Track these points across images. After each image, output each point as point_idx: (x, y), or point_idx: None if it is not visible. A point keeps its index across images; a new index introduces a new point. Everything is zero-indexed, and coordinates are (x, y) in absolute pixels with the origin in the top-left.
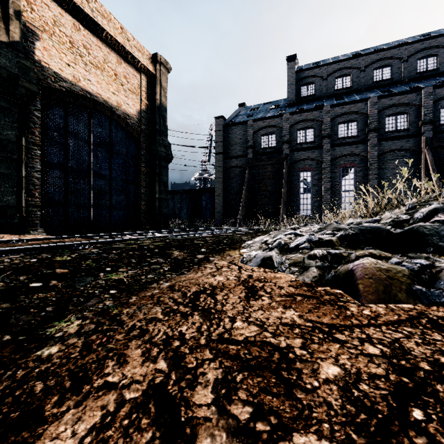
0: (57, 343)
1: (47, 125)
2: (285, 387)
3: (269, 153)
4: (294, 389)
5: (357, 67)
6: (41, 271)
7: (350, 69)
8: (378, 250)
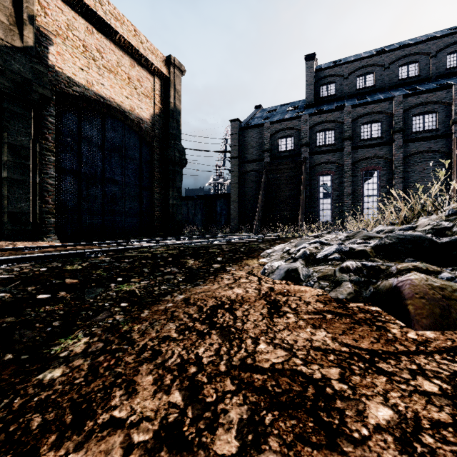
0: (61, 365)
1: (61, 131)
2: (326, 435)
3: (287, 157)
4: (338, 438)
5: (381, 64)
6: (50, 281)
7: (373, 66)
8: (422, 262)
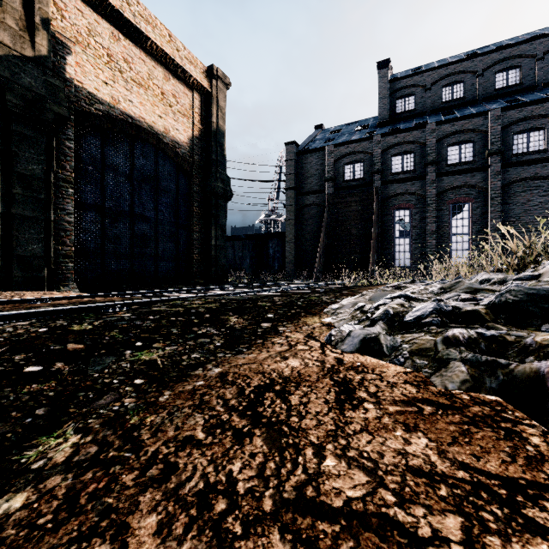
0: (28, 486)
1: (80, 158)
2: None
3: (354, 187)
4: None
5: (472, 71)
6: (48, 347)
7: (463, 73)
8: None
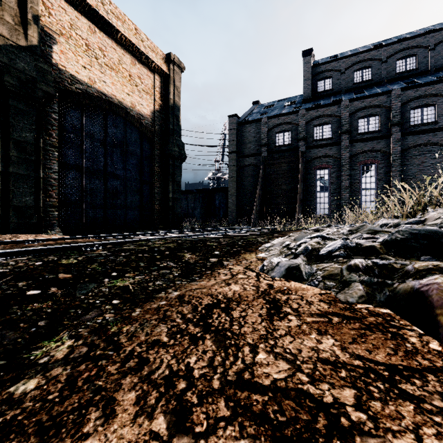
0: (38, 374)
1: (64, 127)
2: None
3: (284, 151)
4: None
5: (378, 59)
6: (43, 276)
7: (371, 60)
8: (441, 260)
